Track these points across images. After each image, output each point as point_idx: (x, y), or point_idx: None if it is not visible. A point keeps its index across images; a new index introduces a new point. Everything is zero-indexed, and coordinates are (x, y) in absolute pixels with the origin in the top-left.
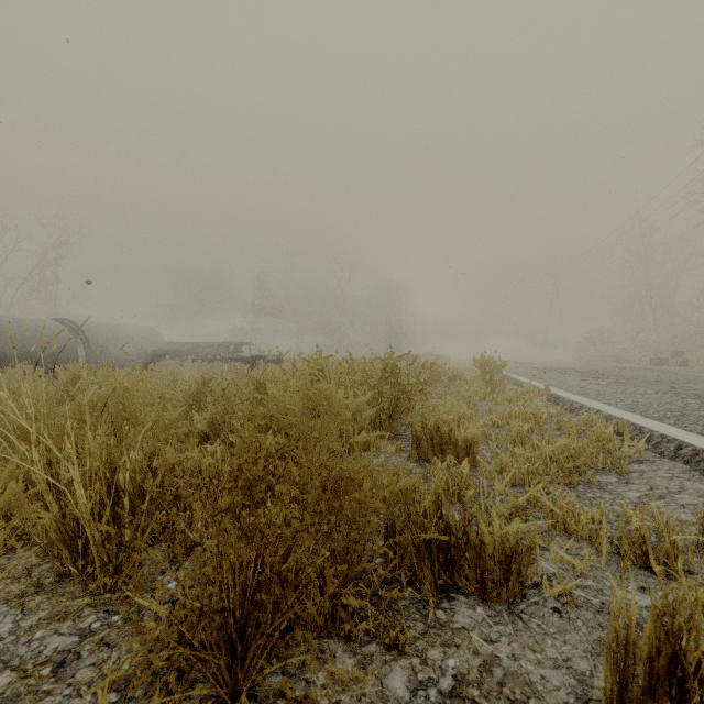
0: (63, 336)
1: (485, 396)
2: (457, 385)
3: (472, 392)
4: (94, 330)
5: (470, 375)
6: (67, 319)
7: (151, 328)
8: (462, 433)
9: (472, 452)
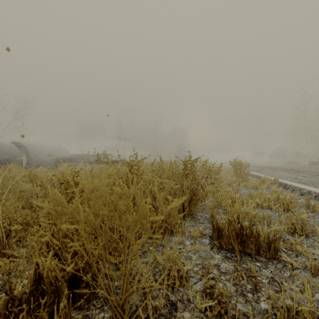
0: (14, 150)
1: (239, 183)
2: (219, 176)
3: (231, 180)
4: (32, 147)
5: (223, 170)
6: (18, 142)
7: (62, 147)
8: (266, 229)
9: (274, 246)
